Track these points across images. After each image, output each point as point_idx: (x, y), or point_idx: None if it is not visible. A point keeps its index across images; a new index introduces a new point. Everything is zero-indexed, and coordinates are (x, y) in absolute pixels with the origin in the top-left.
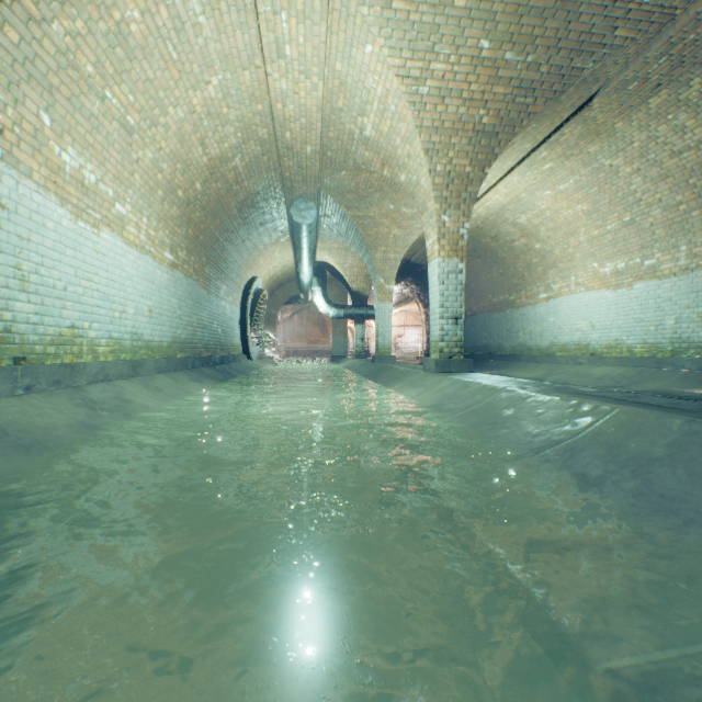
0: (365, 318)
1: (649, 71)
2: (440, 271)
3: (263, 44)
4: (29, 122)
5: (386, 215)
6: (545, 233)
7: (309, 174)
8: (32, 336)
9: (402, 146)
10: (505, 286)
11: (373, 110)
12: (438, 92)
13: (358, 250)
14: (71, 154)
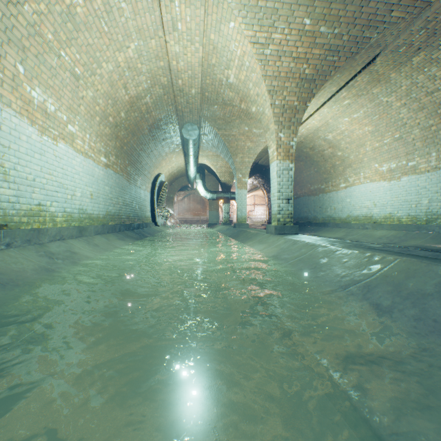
0: (230, 199)
1: (413, 39)
2: (278, 169)
3: (164, 22)
4: (9, 70)
5: (243, 134)
6: (344, 145)
7: (194, 107)
8: (11, 210)
9: (253, 88)
10: (318, 179)
11: (235, 65)
12: (276, 53)
13: (225, 156)
14: (38, 92)
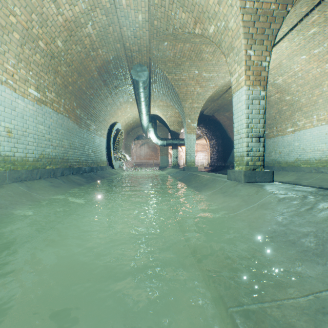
0: (178, 145)
1: None
2: (246, 97)
3: None
4: None
5: (193, 78)
6: (295, 88)
7: (142, 44)
8: None
9: None
10: None
11: None
12: None
13: (174, 103)
14: None
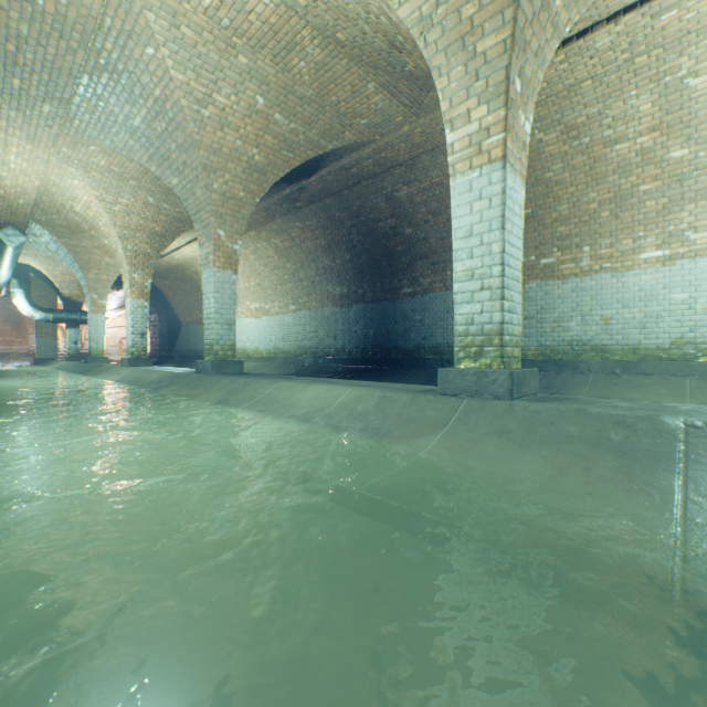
0: (81, 323)
1: None
2: (132, 306)
3: None
4: None
5: (99, 247)
6: None
7: (21, 212)
8: None
9: (104, 227)
10: None
11: (82, 203)
12: (126, 211)
13: (71, 267)
14: None
